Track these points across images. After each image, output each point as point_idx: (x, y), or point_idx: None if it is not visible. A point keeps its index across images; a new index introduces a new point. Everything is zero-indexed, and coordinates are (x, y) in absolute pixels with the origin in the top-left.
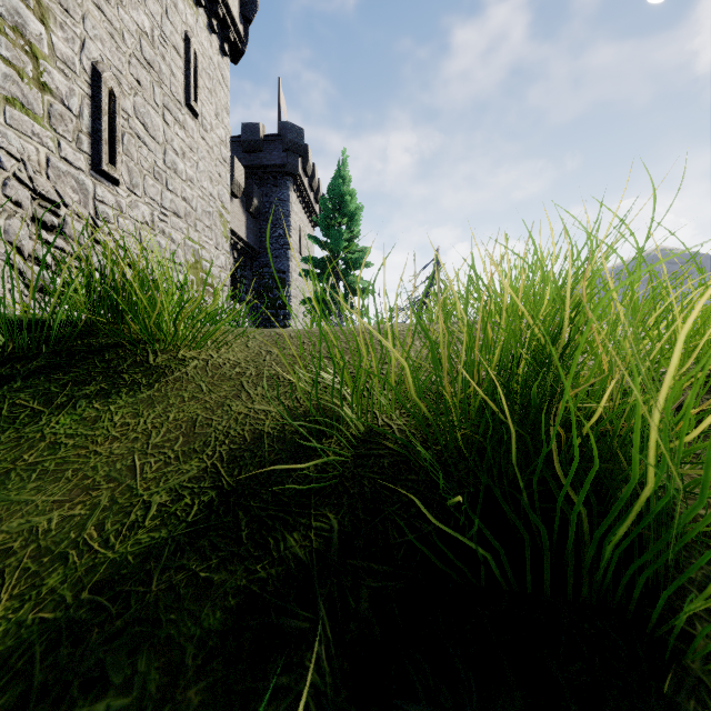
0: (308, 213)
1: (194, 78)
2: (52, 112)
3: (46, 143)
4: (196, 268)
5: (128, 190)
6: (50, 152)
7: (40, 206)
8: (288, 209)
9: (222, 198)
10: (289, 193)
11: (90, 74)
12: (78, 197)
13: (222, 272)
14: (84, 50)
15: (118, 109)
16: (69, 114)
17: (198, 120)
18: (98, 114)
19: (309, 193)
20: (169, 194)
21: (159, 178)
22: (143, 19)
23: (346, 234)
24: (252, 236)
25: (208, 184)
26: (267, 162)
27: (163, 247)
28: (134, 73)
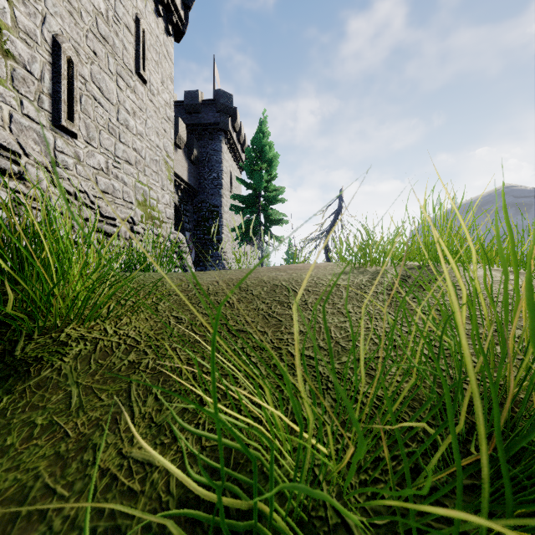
0: (236, 161)
1: (143, 52)
2: (15, 75)
3: (9, 102)
4: (144, 205)
5: (85, 142)
6: (13, 110)
7: (1, 155)
8: (220, 157)
9: (167, 149)
10: (221, 145)
11: (51, 45)
12: (39, 148)
13: (167, 208)
14: (45, 24)
15: (76, 74)
16: (31, 78)
17: (146, 86)
18: (57, 79)
19: (237, 145)
20: (122, 146)
21: (113, 132)
22: (99, 1)
23: (265, 177)
24: (193, 178)
25: (155, 138)
26: (204, 121)
27: (117, 189)
28: (91, 46)
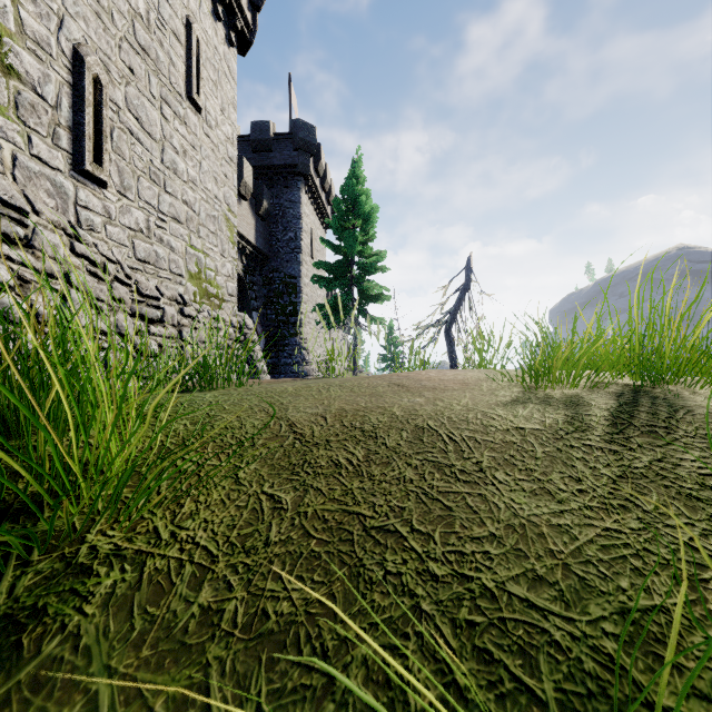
0: (319, 215)
1: (197, 68)
2: (20, 101)
3: (11, 138)
4: (199, 278)
5: (118, 193)
6: (17, 149)
7: (0, 214)
8: (299, 211)
9: (229, 200)
10: (300, 195)
11: (70, 58)
12: (54, 202)
13: (229, 281)
14: (63, 29)
15: (105, 99)
16: (43, 104)
17: (201, 115)
18: (80, 105)
19: (321, 194)
20: (168, 198)
21: (156, 179)
22: None
23: (360, 237)
24: (262, 239)
25: (212, 186)
26: (277, 162)
27: (161, 256)
28: (126, 60)
